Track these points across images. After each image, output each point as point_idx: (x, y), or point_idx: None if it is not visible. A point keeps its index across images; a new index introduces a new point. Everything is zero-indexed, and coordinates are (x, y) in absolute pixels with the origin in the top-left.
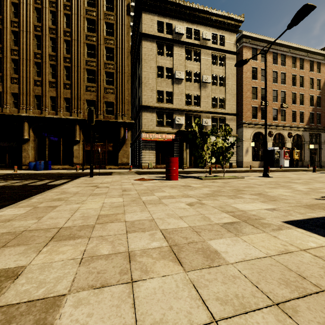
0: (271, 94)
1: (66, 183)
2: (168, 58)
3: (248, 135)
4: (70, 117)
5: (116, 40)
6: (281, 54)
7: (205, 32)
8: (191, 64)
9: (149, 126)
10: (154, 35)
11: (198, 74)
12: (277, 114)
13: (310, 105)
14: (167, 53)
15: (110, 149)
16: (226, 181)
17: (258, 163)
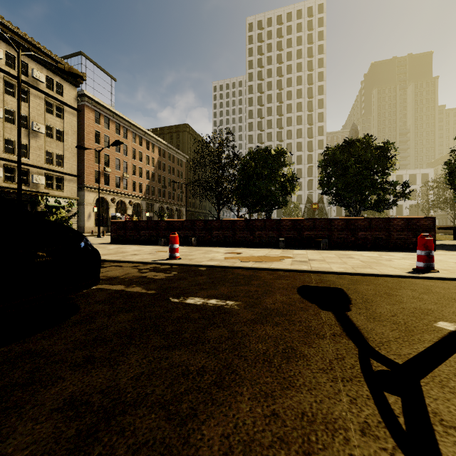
0: (115, 162)
1: None
2: None
3: (91, 199)
4: None
5: None
6: (123, 126)
7: (36, 71)
8: (15, 102)
9: None
10: None
11: (25, 117)
12: (119, 181)
13: (147, 178)
14: None
15: None
16: None
17: (102, 228)
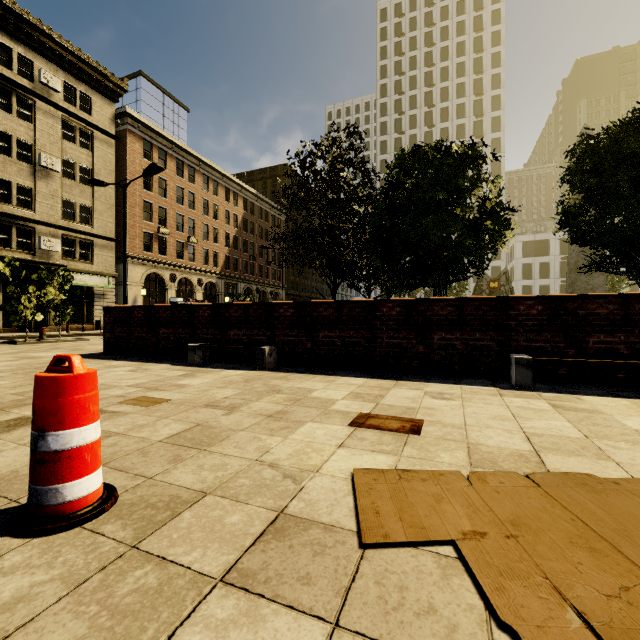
0: (175, 219)
1: None
2: None
3: (137, 276)
4: None
5: None
6: (189, 164)
7: (47, 73)
8: (11, 121)
9: None
10: None
11: (29, 146)
12: (183, 249)
13: (227, 245)
14: None
15: None
16: (57, 343)
17: None
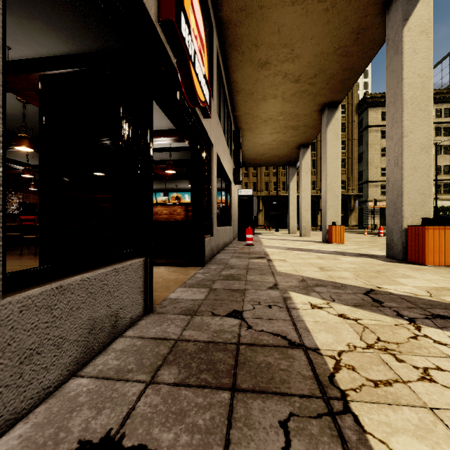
0: None
1: (376, 232)
2: None
3: None
4: (317, 194)
5: (347, 135)
6: None
7: None
8: None
9: (374, 196)
10: (379, 125)
11: None
12: None
13: None
14: None
15: (341, 214)
16: None
17: None
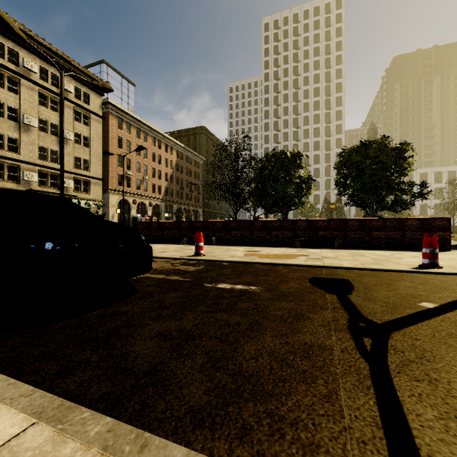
0: (136, 165)
1: None
2: (12, 94)
3: (114, 201)
4: None
5: None
6: (143, 130)
7: (66, 82)
8: (47, 112)
9: None
10: None
11: (56, 126)
12: (140, 184)
13: (166, 180)
14: (10, 86)
15: None
16: None
17: None
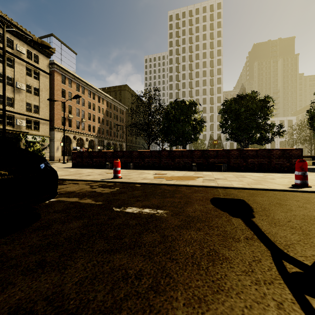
0: (76, 111)
1: None
2: None
3: (59, 137)
4: None
5: None
6: (82, 85)
7: (20, 46)
8: None
9: None
10: None
11: (11, 78)
12: (79, 124)
13: (99, 122)
14: None
15: None
16: None
17: (66, 157)
